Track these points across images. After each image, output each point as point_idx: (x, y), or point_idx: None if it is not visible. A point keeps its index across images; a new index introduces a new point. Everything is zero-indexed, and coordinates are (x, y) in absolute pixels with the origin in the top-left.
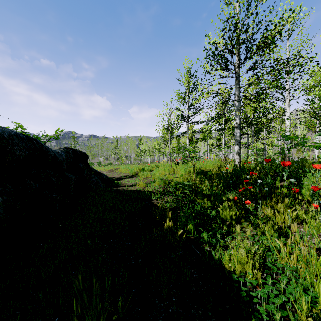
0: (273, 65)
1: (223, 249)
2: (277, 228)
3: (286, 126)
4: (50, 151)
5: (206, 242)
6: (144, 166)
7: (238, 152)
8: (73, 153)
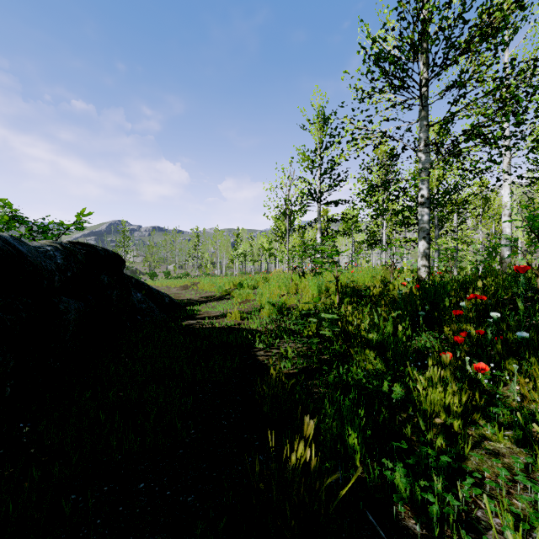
0: (501, 76)
1: None
2: None
3: (504, 205)
4: (1, 245)
5: (406, 498)
6: (243, 280)
7: (426, 253)
8: (87, 253)
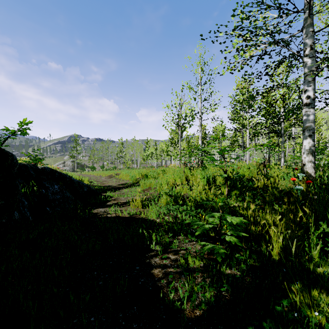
0: None
1: None
2: None
3: None
4: None
5: None
6: (148, 172)
7: (312, 150)
8: None
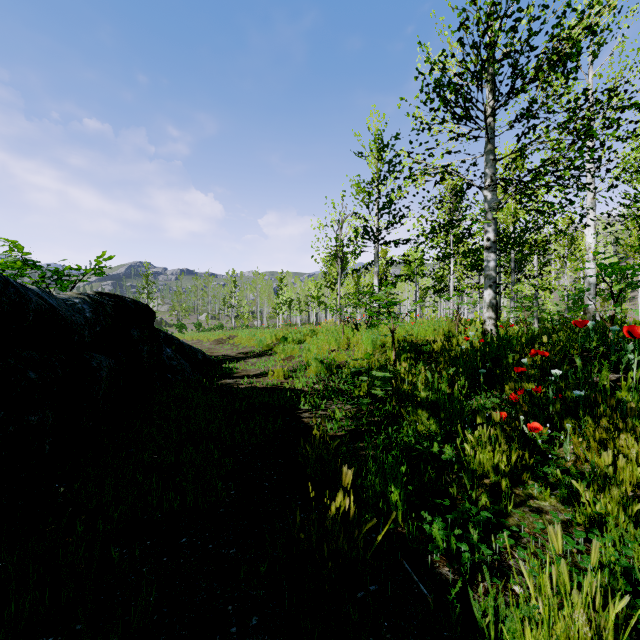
0: (573, 108)
1: (495, 581)
2: (632, 509)
3: (587, 247)
4: (35, 299)
5: (442, 549)
6: (287, 333)
7: (492, 304)
8: (116, 305)
